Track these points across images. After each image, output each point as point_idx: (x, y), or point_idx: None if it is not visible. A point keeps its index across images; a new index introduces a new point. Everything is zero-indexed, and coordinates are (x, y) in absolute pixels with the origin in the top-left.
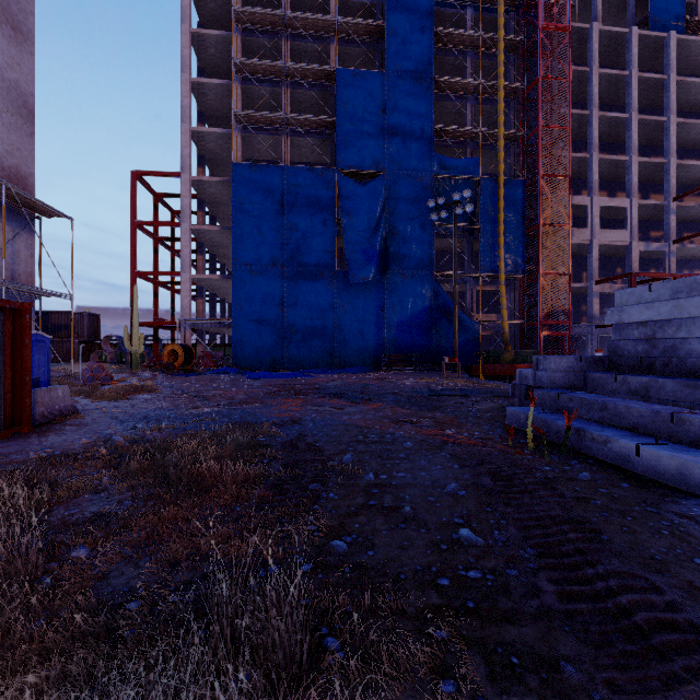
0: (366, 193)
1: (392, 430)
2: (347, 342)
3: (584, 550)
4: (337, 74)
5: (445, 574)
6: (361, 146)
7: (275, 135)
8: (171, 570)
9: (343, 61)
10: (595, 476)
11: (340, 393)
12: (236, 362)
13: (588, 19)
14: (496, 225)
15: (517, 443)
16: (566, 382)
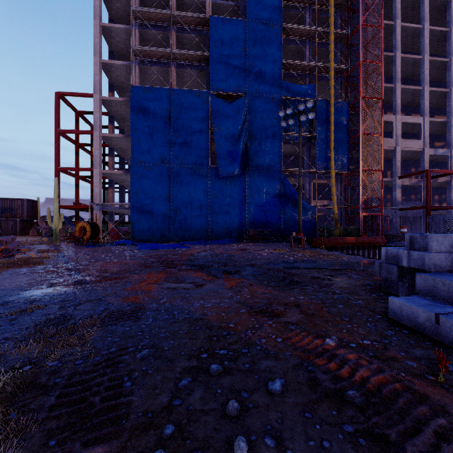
0: (232, 109)
1: (250, 334)
2: (217, 221)
3: None
4: (210, 21)
5: None
6: (228, 74)
7: (164, 66)
8: None
9: (216, 15)
10: None
11: (205, 264)
12: (134, 236)
13: None
14: (327, 135)
15: (449, 376)
16: (448, 263)
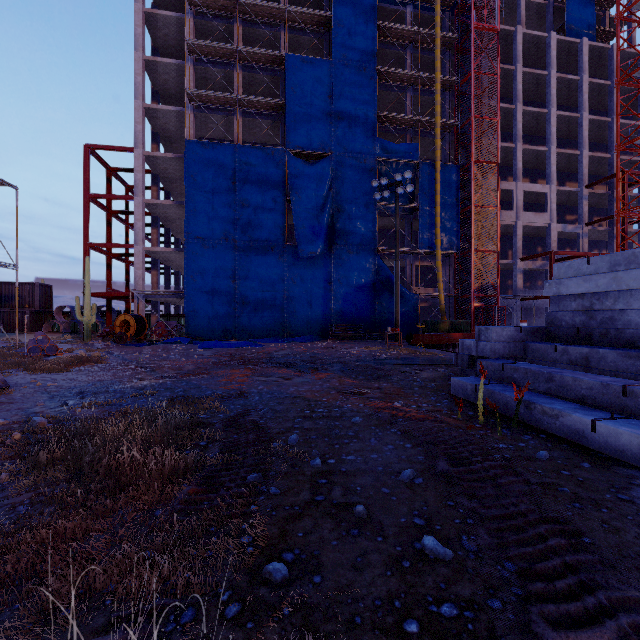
0: (314, 172)
1: (339, 403)
2: (296, 313)
3: (573, 564)
4: (287, 60)
5: (412, 613)
6: (309, 128)
7: (227, 115)
8: (43, 626)
9: (293, 49)
10: (553, 454)
11: (289, 362)
12: (189, 332)
13: (513, 24)
14: (433, 206)
15: (466, 416)
16: (506, 352)
